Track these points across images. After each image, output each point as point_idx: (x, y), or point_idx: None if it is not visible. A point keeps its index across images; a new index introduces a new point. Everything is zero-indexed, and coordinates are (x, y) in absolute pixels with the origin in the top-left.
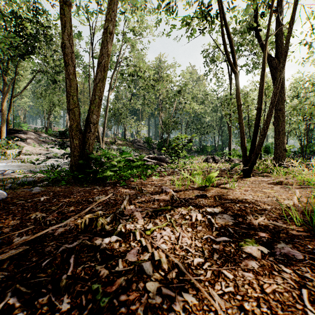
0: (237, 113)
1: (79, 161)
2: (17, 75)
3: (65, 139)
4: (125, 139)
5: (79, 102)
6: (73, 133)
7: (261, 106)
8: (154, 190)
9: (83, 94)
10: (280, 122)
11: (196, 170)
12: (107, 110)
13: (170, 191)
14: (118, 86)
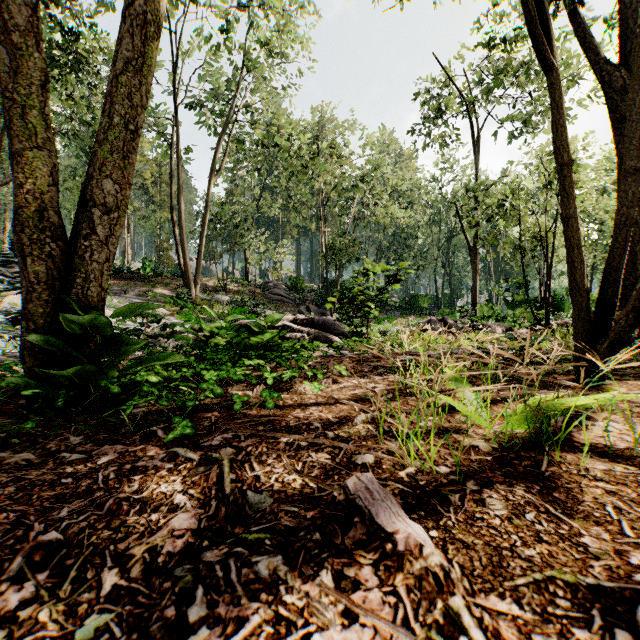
0: (560, 188)
1: (34, 336)
2: (2, 135)
3: (116, 281)
4: (248, 280)
5: (152, 203)
6: (26, 236)
7: (639, 163)
8: (308, 493)
9: (160, 187)
10: (634, 229)
11: (417, 354)
12: (205, 217)
13: (412, 550)
14: (233, 167)
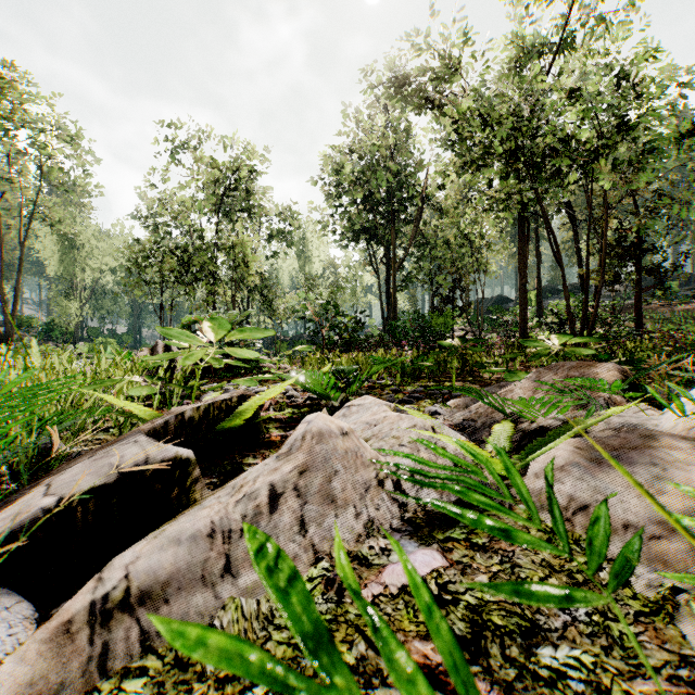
0: None
1: None
2: None
3: None
4: None
5: None
6: None
7: None
8: None
9: None
10: None
11: None
12: (20, 283)
13: None
14: None
